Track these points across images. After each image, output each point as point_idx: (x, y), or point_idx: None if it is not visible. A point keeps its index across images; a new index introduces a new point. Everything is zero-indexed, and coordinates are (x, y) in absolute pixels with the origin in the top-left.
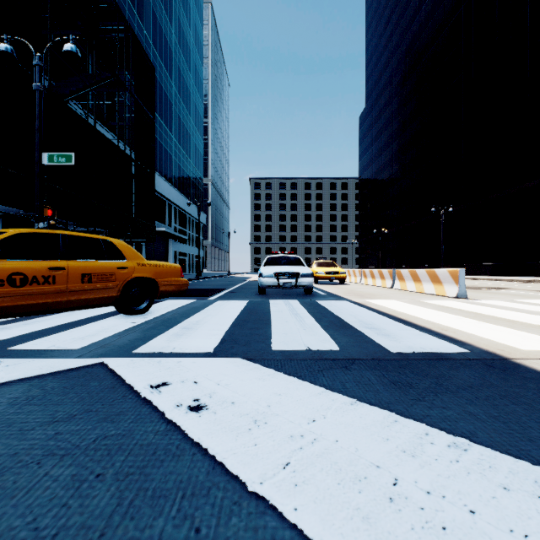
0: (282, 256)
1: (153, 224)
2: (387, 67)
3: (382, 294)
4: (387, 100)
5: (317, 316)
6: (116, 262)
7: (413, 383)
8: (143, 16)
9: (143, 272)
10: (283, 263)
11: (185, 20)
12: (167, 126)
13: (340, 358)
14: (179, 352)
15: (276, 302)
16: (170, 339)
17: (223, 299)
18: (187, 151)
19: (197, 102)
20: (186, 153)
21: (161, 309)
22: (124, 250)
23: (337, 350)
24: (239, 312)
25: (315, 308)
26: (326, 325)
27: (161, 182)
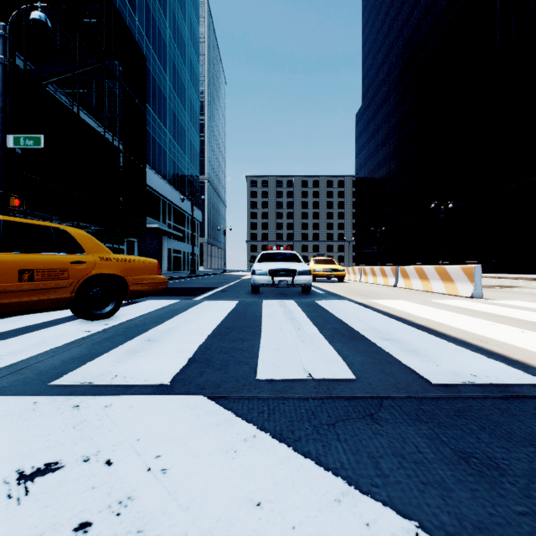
0: (277, 251)
1: (143, 219)
2: (385, 64)
3: (387, 294)
4: (385, 97)
5: (318, 322)
6: (70, 256)
7: (498, 459)
8: (136, 6)
9: (106, 268)
10: (279, 259)
11: (180, 14)
12: (161, 121)
13: (359, 395)
14: (118, 384)
15: (269, 303)
16: (119, 359)
17: (210, 300)
18: (182, 147)
19: (192, 98)
20: (181, 148)
21: (133, 312)
22: (83, 241)
23: (351, 379)
24: (224, 316)
25: (314, 310)
26: (330, 334)
27: (154, 178)
